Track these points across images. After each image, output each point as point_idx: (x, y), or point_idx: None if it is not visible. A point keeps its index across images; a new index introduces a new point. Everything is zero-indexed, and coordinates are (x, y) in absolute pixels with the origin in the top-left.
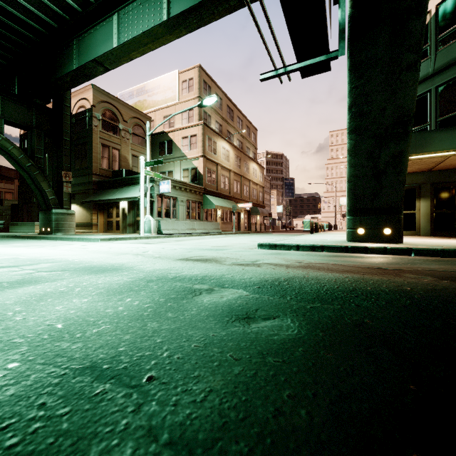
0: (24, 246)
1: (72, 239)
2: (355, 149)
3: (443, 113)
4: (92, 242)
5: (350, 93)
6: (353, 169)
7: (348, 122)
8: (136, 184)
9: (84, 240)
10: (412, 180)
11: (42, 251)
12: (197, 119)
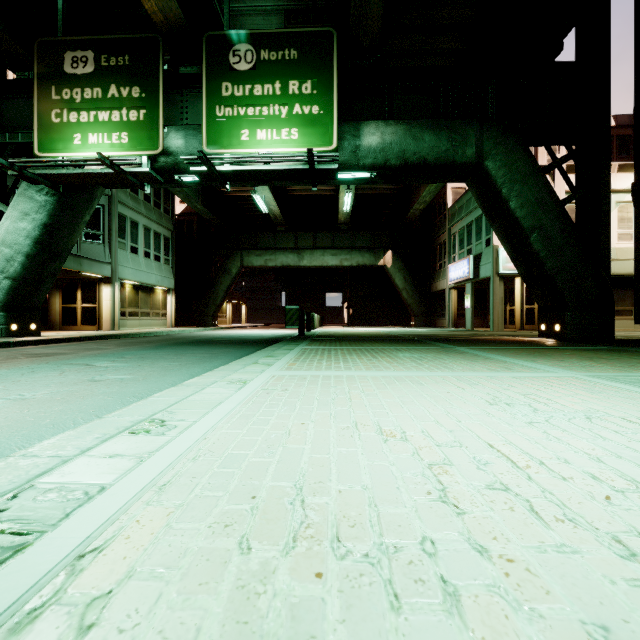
0: None
1: None
2: (35, 256)
3: None
4: None
5: (52, 216)
6: (26, 271)
7: (39, 234)
8: None
9: None
10: None
11: None
12: None
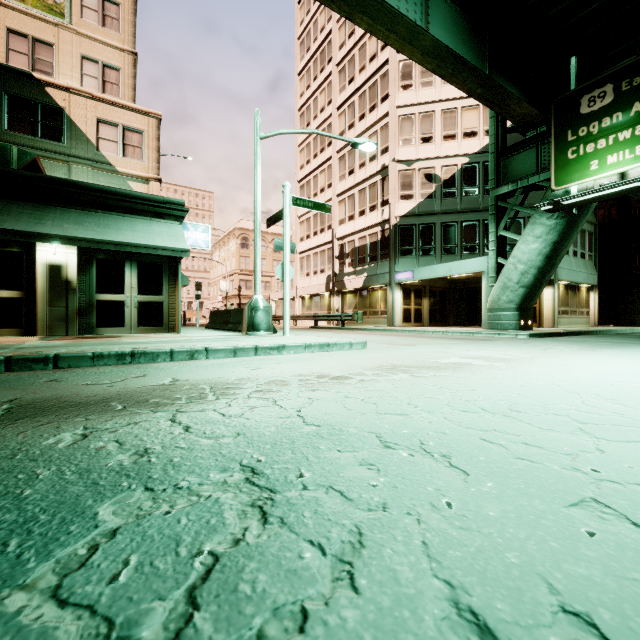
0: (528, 357)
1: (284, 348)
2: (543, 268)
3: (466, 241)
4: (413, 347)
5: (560, 235)
6: (535, 280)
7: (548, 251)
8: (119, 210)
9: (326, 348)
10: (423, 282)
11: (618, 352)
12: (131, 97)
